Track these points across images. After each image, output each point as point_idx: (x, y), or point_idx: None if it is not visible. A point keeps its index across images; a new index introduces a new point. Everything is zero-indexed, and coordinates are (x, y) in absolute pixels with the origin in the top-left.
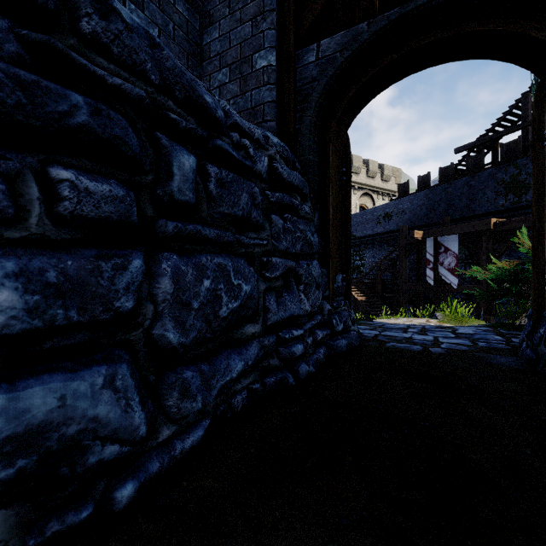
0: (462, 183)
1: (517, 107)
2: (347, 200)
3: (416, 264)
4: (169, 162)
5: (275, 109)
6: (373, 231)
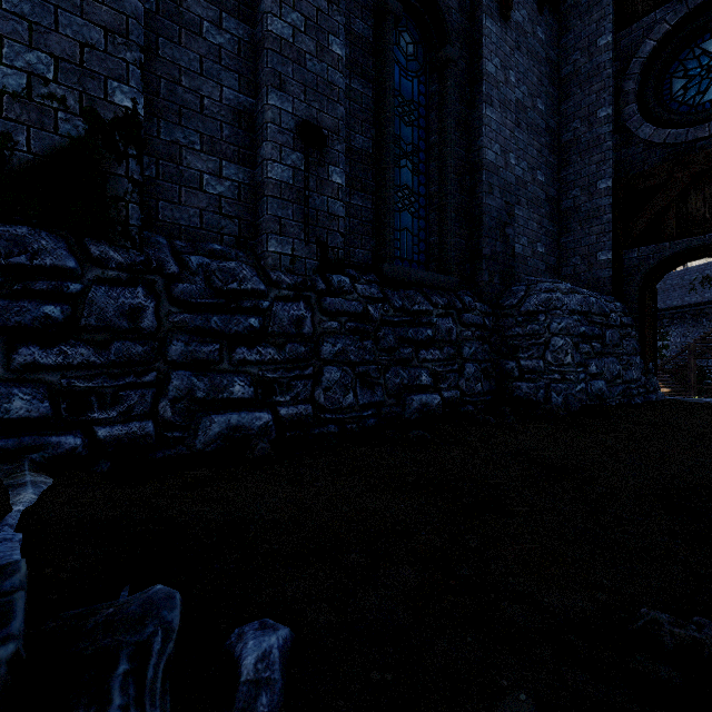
0: None
1: None
2: (655, 322)
3: None
4: (605, 335)
5: (611, 280)
6: (682, 301)
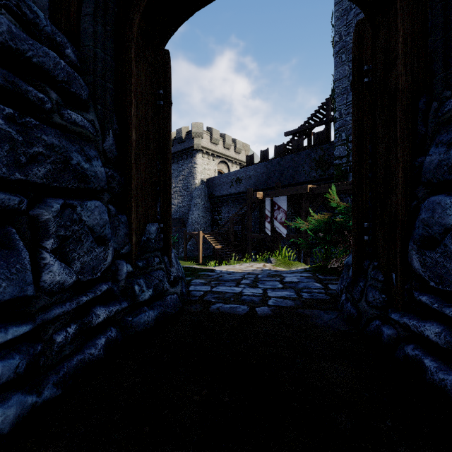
0: (290, 159)
1: (323, 108)
2: (166, 132)
3: (259, 218)
4: None
5: None
6: (228, 192)
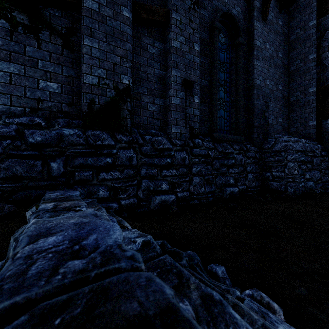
0: None
1: None
2: None
3: None
4: (313, 161)
5: (315, 134)
6: None
